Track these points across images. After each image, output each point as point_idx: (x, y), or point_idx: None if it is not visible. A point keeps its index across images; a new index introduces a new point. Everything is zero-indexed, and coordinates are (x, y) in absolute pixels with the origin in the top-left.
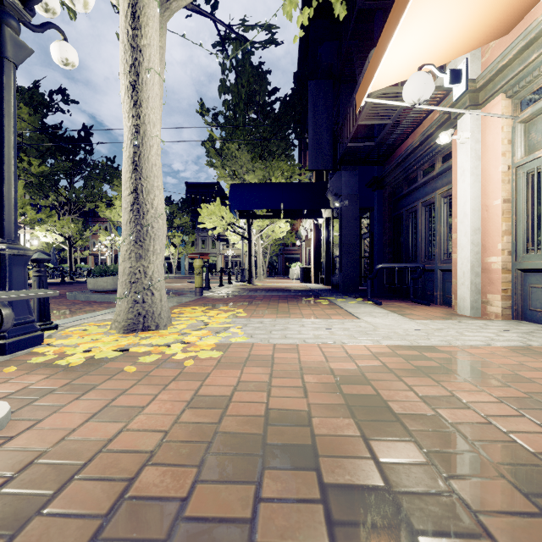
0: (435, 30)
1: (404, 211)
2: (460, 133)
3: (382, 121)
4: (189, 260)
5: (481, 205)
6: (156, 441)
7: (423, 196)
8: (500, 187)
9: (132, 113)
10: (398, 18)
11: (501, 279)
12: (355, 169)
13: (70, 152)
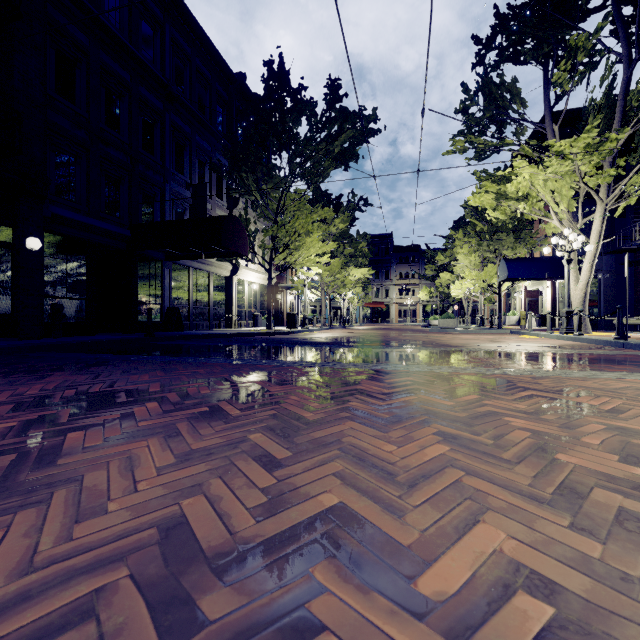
0: None
1: None
2: None
3: None
4: (363, 309)
5: None
6: None
7: None
8: None
9: (590, 272)
10: None
11: None
12: (612, 254)
13: None
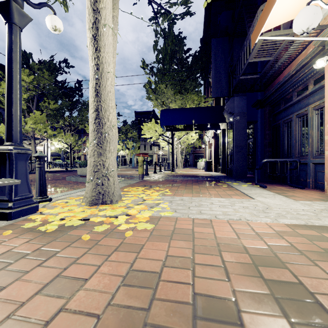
0: None
1: (281, 122)
2: None
3: (266, 58)
4: (136, 157)
5: None
6: (88, 326)
7: (297, 110)
8: None
9: (94, 56)
10: None
11: None
12: (244, 95)
13: (70, 96)
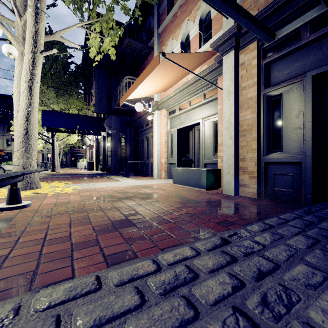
0: (144, 90)
1: (139, 139)
2: (154, 117)
3: (130, 102)
4: None
5: (160, 142)
6: (79, 200)
7: (145, 134)
8: (164, 137)
9: (28, 97)
10: (132, 91)
11: (164, 166)
12: (118, 116)
13: None
